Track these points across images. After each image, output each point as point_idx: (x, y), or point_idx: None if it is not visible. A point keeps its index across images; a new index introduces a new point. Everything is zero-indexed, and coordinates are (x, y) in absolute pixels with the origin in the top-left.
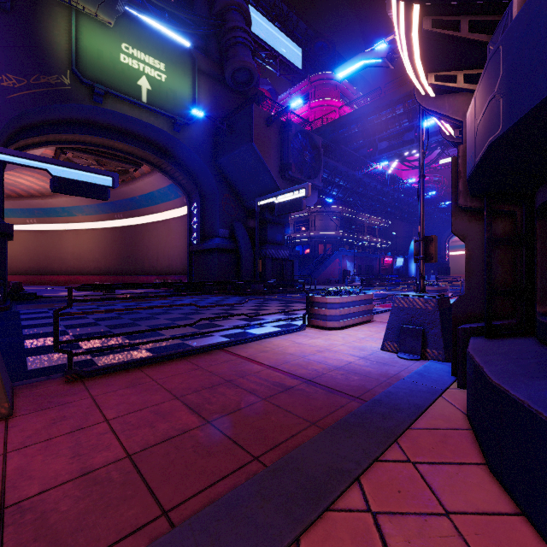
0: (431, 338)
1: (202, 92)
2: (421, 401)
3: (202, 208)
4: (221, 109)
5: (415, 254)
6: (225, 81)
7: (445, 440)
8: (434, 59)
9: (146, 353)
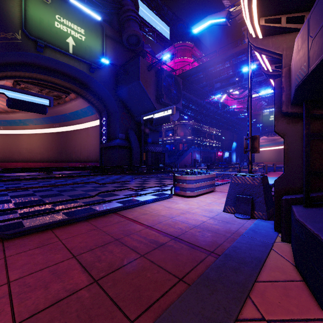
0: (257, 203)
1: (108, 49)
2: (259, 254)
3: (109, 120)
4: (120, 60)
5: (245, 147)
6: (122, 43)
7: (287, 293)
8: (266, 4)
9: (62, 216)
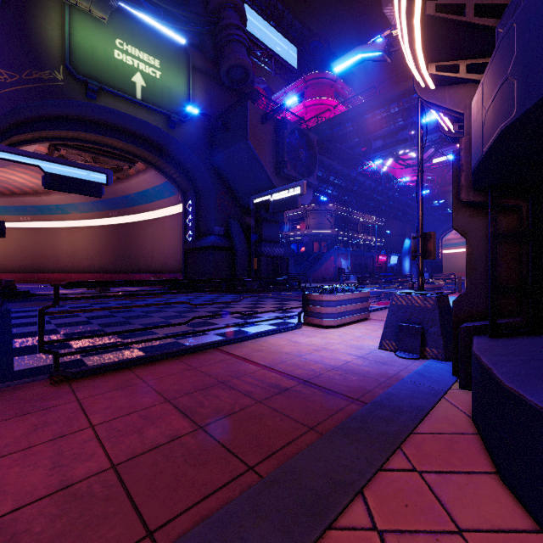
0: (430, 336)
1: (198, 90)
2: (423, 403)
3: (198, 205)
4: (216, 107)
5: (414, 251)
6: (220, 79)
7: (451, 446)
8: (436, 48)
9: (138, 352)
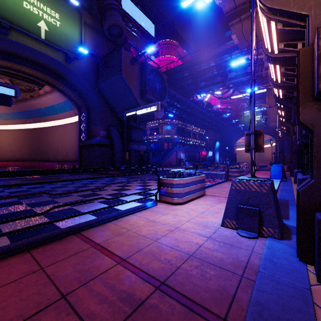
0: (266, 217)
1: (88, 38)
2: None
3: (88, 117)
4: (101, 52)
5: (246, 145)
6: (103, 33)
7: None
8: None
9: (3, 239)
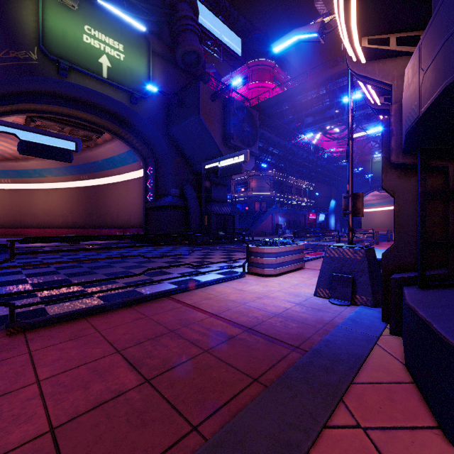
0: (360, 285)
1: (156, 71)
2: (359, 350)
3: (157, 170)
4: (173, 86)
5: (344, 209)
6: (176, 62)
7: (391, 397)
8: (369, 21)
9: (98, 301)
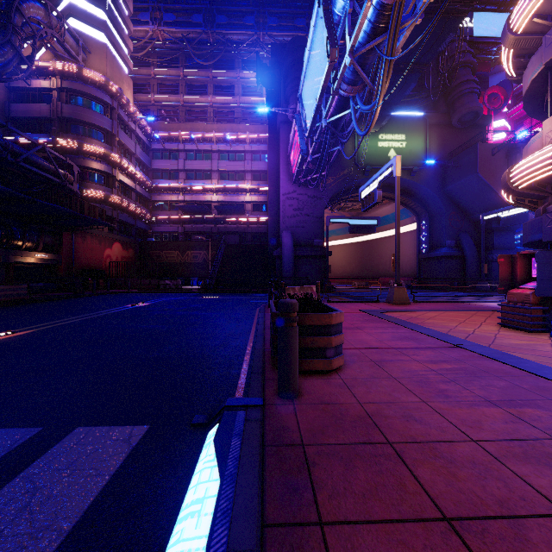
0: None
1: (432, 140)
2: None
3: (430, 224)
4: (448, 146)
5: None
6: (451, 123)
7: None
8: None
9: None
